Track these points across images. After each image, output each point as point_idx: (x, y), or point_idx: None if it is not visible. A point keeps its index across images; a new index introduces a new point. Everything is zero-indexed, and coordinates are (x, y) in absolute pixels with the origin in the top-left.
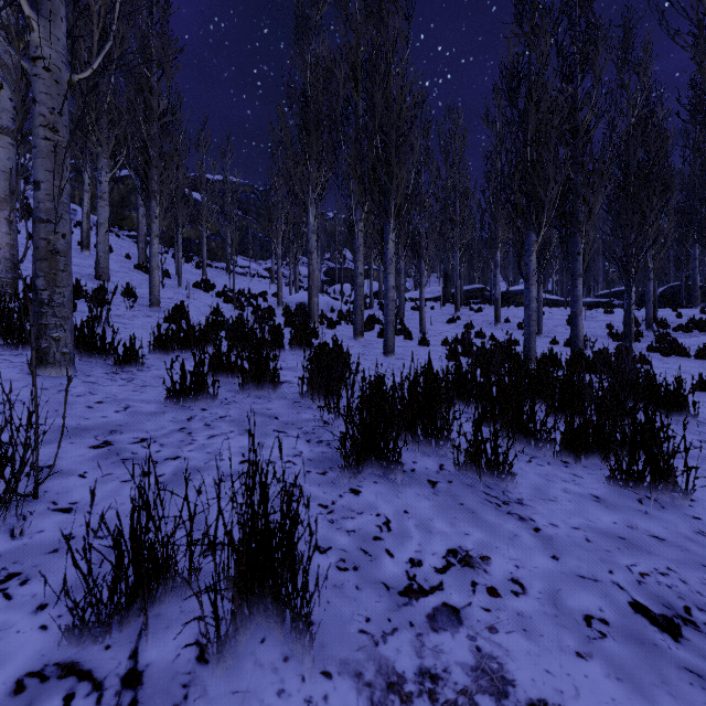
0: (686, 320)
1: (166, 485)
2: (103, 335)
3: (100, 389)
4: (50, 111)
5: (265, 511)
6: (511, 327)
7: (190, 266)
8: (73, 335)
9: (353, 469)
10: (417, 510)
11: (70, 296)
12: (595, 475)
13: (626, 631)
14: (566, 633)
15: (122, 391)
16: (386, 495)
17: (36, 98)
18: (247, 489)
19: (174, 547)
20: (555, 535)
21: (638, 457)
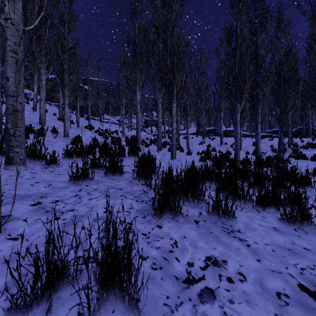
0: (305, 143)
1: (63, 229)
2: (40, 150)
3: (38, 176)
4: (14, 44)
5: (114, 242)
6: (227, 146)
7: (83, 118)
8: (25, 150)
9: (158, 215)
10: (190, 236)
11: (23, 131)
12: (272, 217)
13: (298, 301)
14: (268, 303)
15: (48, 176)
16: (174, 228)
17: (7, 38)
18: (105, 231)
19: (69, 258)
20: (257, 248)
21: (294, 208)
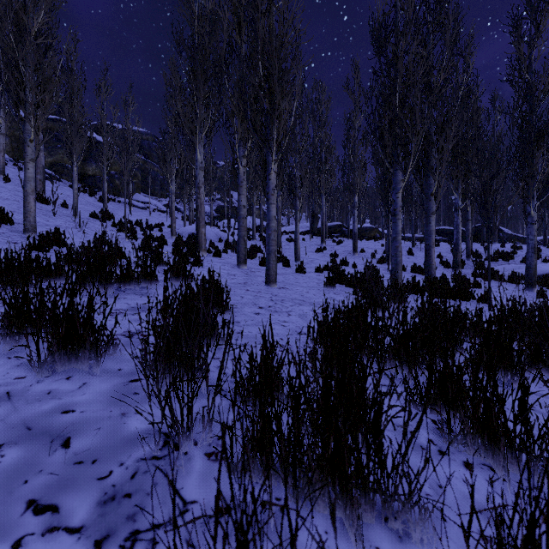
0: (492, 252)
1: None
2: None
3: None
4: None
5: None
6: (366, 256)
7: (93, 199)
8: None
9: None
10: None
11: None
12: None
13: None
14: None
15: None
16: None
17: None
18: None
19: None
20: None
21: None
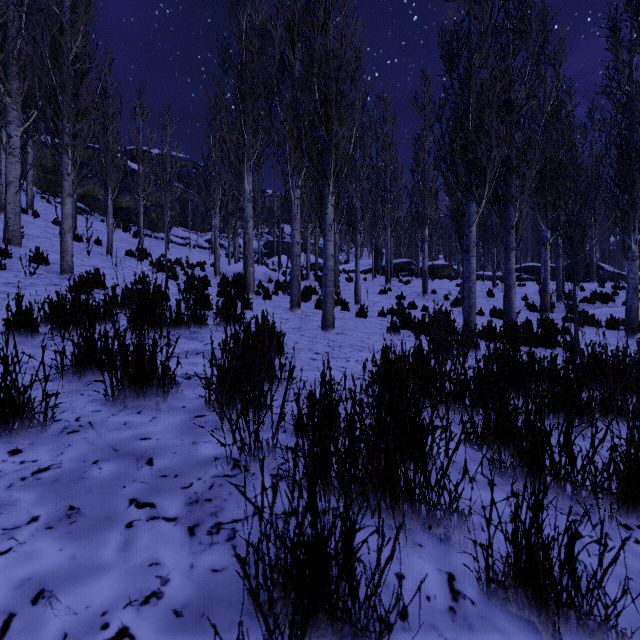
0: (589, 293)
1: None
2: None
3: None
4: None
5: None
6: (438, 298)
7: (127, 235)
8: None
9: None
10: None
11: None
12: None
13: None
14: None
15: None
16: None
17: None
18: None
19: None
20: None
21: None
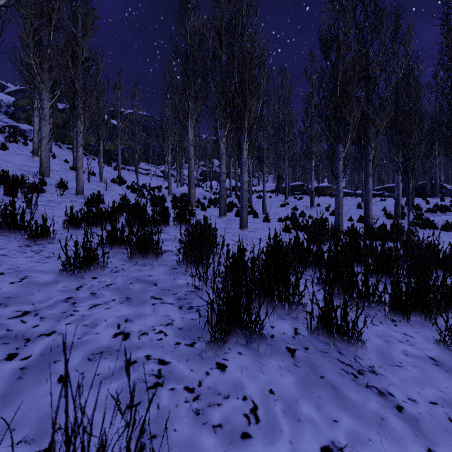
0: (432, 205)
1: None
2: (21, 215)
3: (7, 261)
4: None
5: None
6: (321, 209)
7: (110, 168)
8: None
9: (219, 342)
10: (282, 388)
11: None
12: (421, 334)
13: None
14: None
15: (27, 262)
16: (251, 370)
17: None
18: None
19: None
20: (419, 415)
21: None
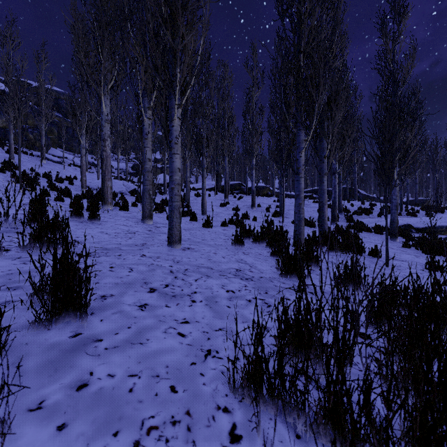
0: (356, 208)
1: None
2: None
3: None
4: None
5: None
6: (262, 210)
7: None
8: None
9: None
10: None
11: None
12: None
13: None
14: None
15: None
16: None
17: None
18: None
19: None
20: None
21: None
